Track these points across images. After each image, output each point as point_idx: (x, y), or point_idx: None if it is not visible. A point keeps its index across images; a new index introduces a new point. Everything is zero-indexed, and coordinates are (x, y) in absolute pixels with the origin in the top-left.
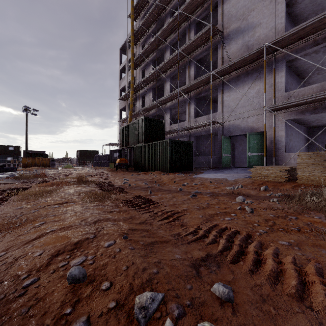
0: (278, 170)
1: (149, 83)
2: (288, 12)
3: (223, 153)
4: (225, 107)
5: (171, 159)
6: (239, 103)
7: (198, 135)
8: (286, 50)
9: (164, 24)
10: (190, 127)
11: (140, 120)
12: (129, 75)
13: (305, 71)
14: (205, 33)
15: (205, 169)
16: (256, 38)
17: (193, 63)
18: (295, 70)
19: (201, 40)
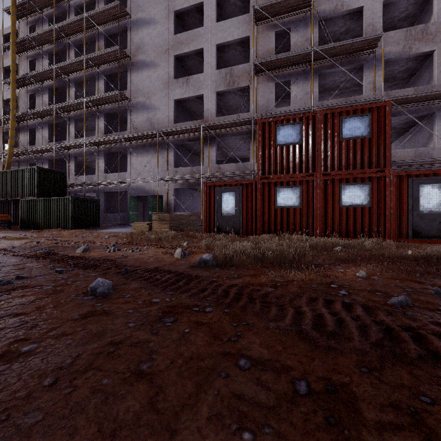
0: (145, 224)
1: (43, 116)
2: (181, 105)
3: (130, 211)
4: (134, 169)
5: (74, 216)
6: (145, 168)
7: (110, 191)
8: (174, 138)
9: (67, 53)
10: (98, 184)
11: (31, 169)
12: (6, 93)
13: (194, 151)
14: (113, 95)
15: (113, 226)
16: (157, 119)
17: (104, 116)
18: (187, 149)
19: (110, 99)
